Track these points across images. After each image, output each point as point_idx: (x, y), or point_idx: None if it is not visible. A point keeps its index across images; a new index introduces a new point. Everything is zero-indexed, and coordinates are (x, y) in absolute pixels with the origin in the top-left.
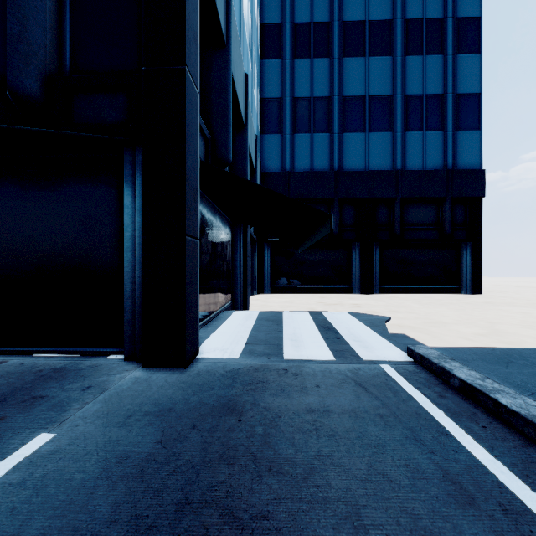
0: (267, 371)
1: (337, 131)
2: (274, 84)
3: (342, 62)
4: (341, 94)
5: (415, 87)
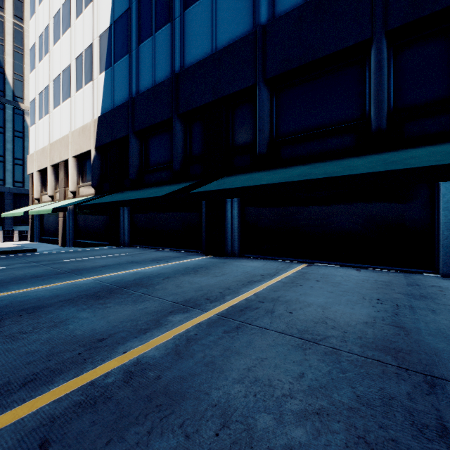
0: None
1: None
2: None
3: None
4: None
5: None
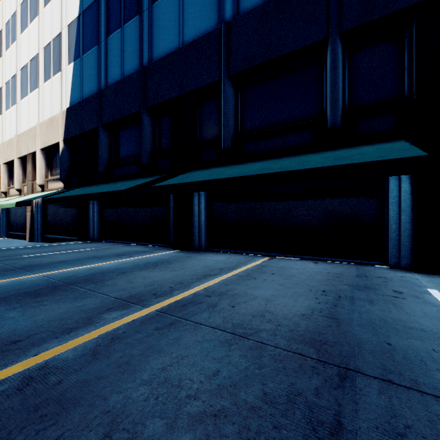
0: None
1: None
2: None
3: None
4: None
5: None
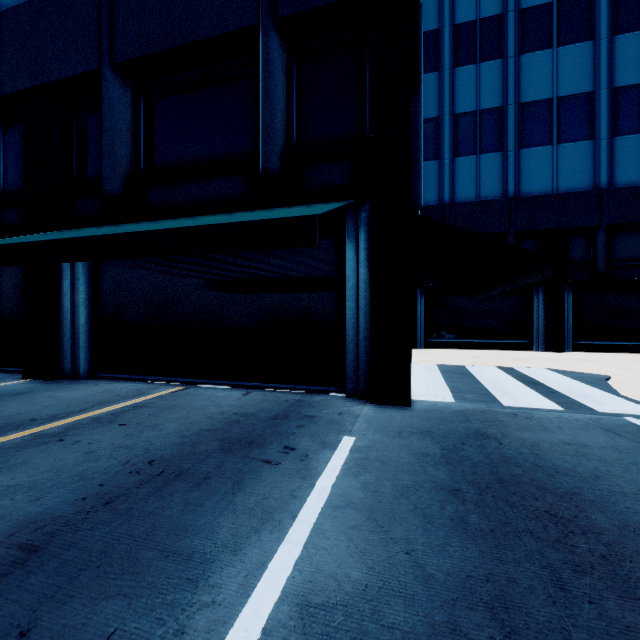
0: (495, 414)
1: (511, 147)
2: (429, 102)
3: (520, 60)
4: (517, 101)
5: (630, 75)
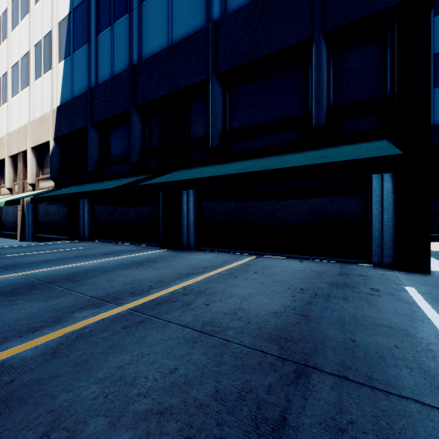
0: None
1: None
2: None
3: None
4: None
5: None
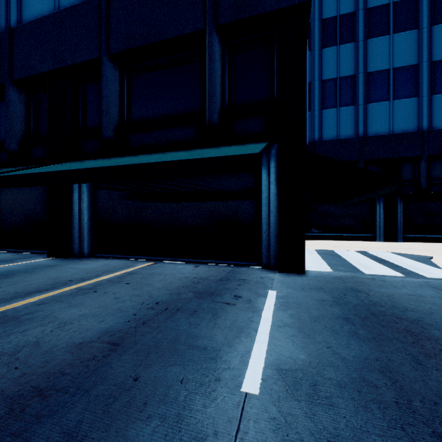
0: (360, 278)
1: (361, 102)
2: None
3: (367, 43)
4: (365, 71)
5: None
